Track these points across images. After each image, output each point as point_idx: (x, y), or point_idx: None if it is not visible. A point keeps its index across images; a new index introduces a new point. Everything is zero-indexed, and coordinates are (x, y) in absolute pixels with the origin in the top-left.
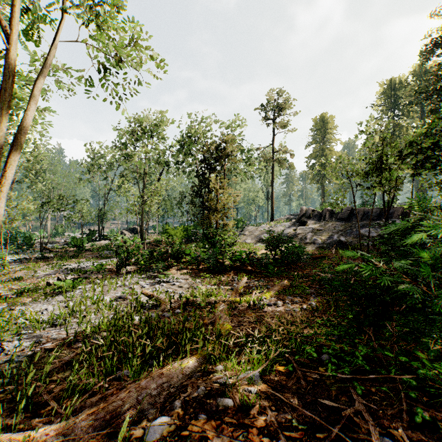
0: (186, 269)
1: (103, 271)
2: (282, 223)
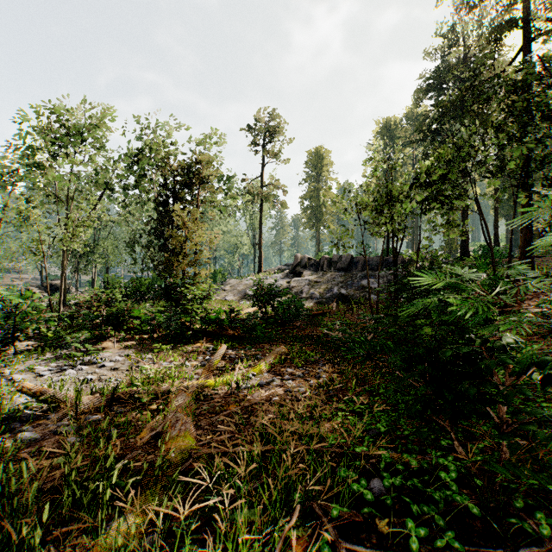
0: (131, 340)
1: None
2: (272, 274)
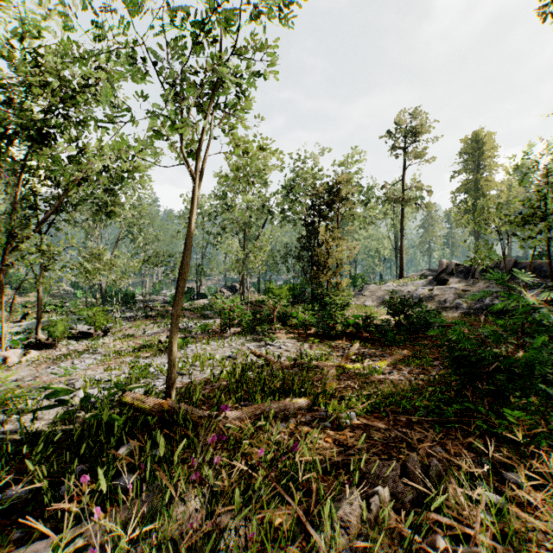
0: (292, 333)
1: (208, 332)
2: (413, 281)
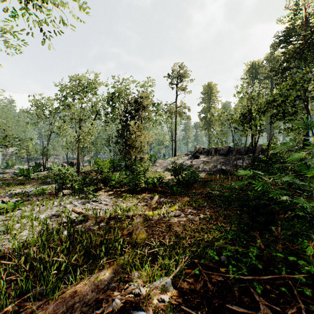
0: (111, 191)
1: (44, 194)
2: (182, 157)
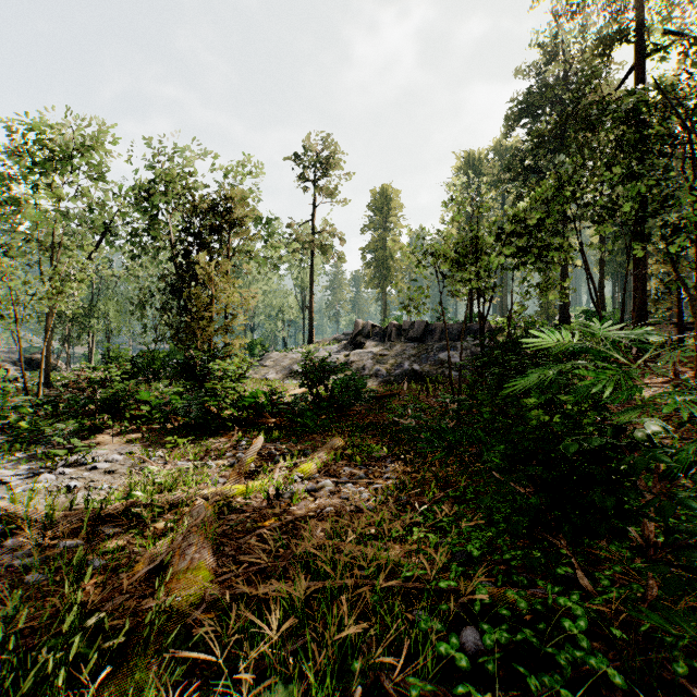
0: (136, 432)
1: None
2: (326, 346)
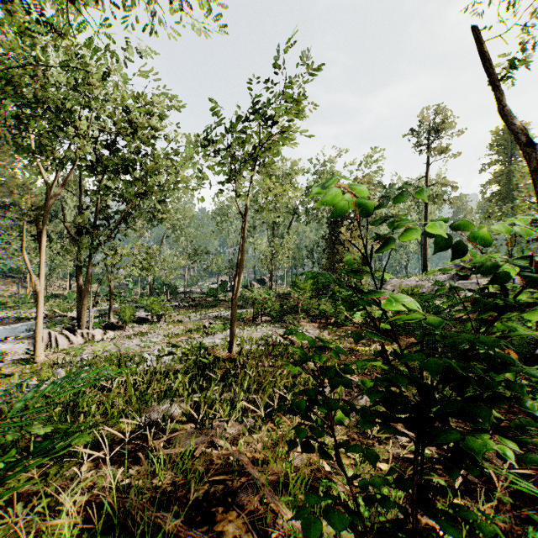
0: (314, 322)
1: (242, 320)
2: (436, 276)
